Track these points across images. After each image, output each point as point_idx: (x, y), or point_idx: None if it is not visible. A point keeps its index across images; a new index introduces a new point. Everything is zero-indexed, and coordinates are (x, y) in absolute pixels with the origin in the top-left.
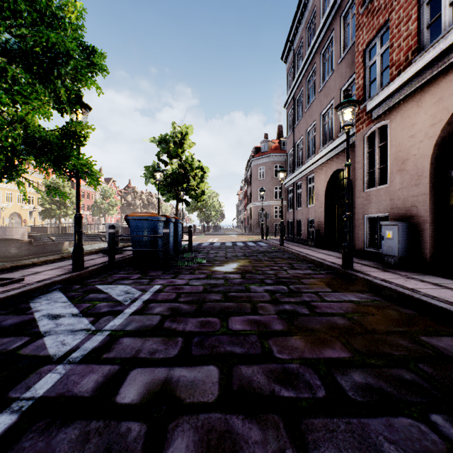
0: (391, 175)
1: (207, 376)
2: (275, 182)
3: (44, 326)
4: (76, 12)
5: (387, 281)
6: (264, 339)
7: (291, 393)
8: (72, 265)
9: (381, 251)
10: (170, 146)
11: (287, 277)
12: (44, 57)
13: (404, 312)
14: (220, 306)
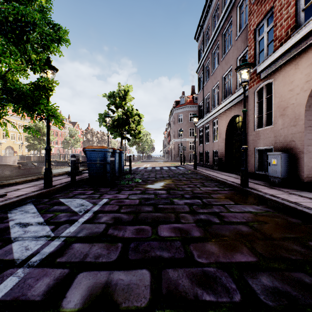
0: (275, 119)
1: (140, 279)
2: (190, 125)
3: (14, 233)
4: None
5: (275, 196)
6: (186, 244)
7: (212, 297)
8: (43, 184)
9: (267, 173)
10: (116, 100)
11: (200, 192)
12: (16, 25)
13: (292, 221)
14: (151, 216)
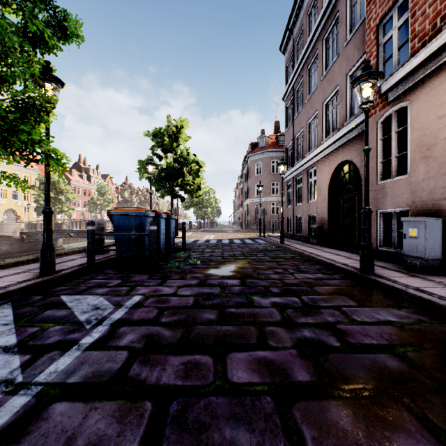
0: (412, 164)
1: None
2: (272, 178)
3: None
4: None
5: (424, 291)
6: (285, 406)
7: None
8: (40, 269)
9: (399, 251)
10: (164, 140)
11: (295, 283)
12: None
13: None
14: (215, 331)
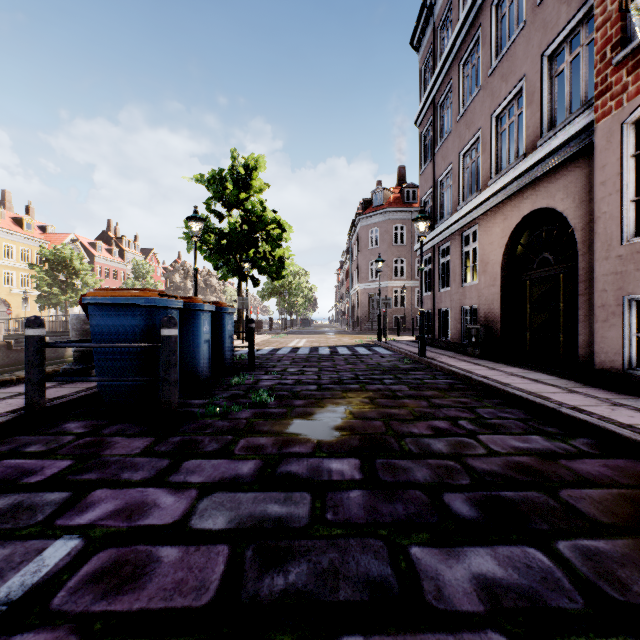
0: None
1: None
2: (395, 252)
3: None
4: None
5: None
6: None
7: None
8: None
9: None
10: (226, 187)
11: (500, 472)
12: None
13: None
14: None
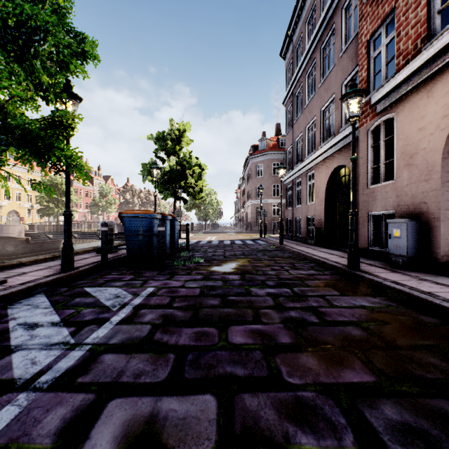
0: (397, 171)
1: (202, 410)
2: (273, 180)
3: (16, 339)
4: None
5: (399, 283)
6: (270, 356)
7: (310, 438)
8: (61, 266)
9: (386, 250)
10: (167, 143)
11: (289, 278)
12: (18, 32)
13: (425, 320)
14: (218, 312)
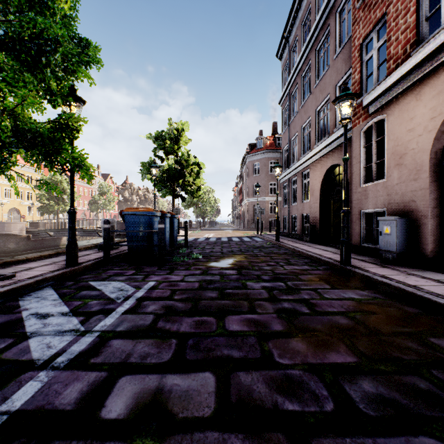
0: (388, 170)
1: (202, 384)
2: (270, 178)
3: (30, 326)
4: (69, 2)
5: (387, 277)
6: (263, 341)
7: (296, 406)
8: (66, 261)
9: (378, 247)
10: (166, 143)
11: (284, 273)
12: (31, 44)
13: (408, 311)
14: (216, 304)
